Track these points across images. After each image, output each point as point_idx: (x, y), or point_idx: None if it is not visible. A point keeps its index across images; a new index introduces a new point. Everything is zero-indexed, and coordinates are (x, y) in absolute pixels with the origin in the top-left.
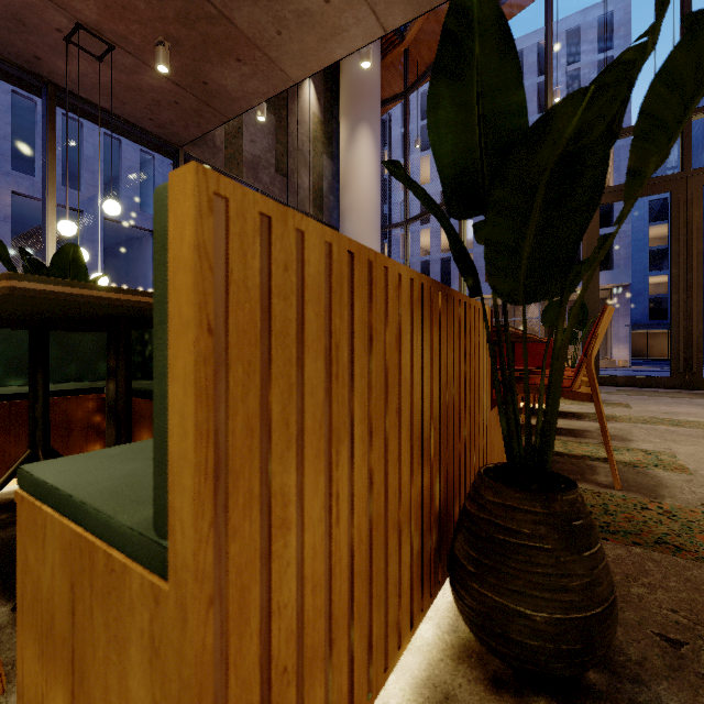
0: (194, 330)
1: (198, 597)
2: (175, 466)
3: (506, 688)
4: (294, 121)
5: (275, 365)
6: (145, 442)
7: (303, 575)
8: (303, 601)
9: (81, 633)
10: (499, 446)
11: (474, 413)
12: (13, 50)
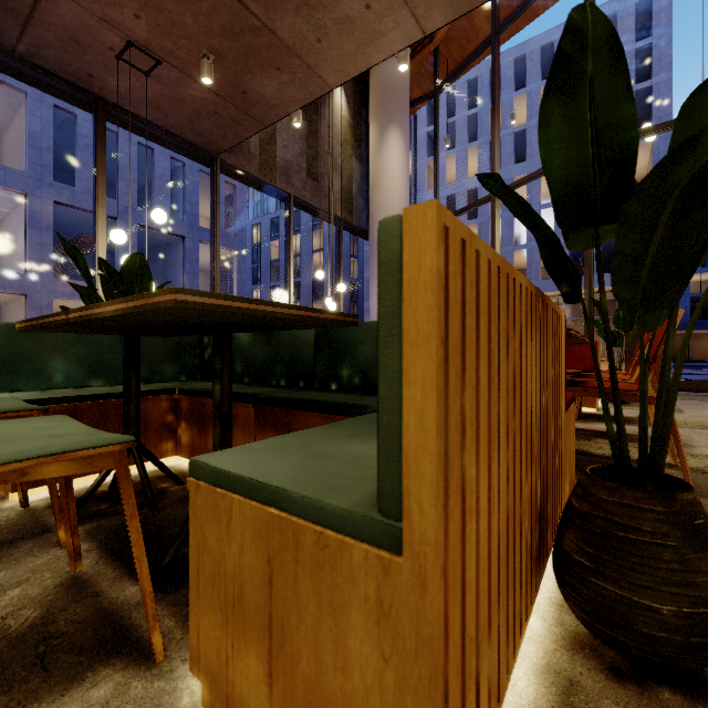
0: (435, 342)
1: (437, 567)
2: (411, 457)
3: (627, 677)
4: (324, 125)
5: (467, 371)
6: (278, 439)
7: (477, 558)
8: (477, 581)
9: (282, 601)
10: (569, 449)
11: (556, 415)
12: (69, 69)
